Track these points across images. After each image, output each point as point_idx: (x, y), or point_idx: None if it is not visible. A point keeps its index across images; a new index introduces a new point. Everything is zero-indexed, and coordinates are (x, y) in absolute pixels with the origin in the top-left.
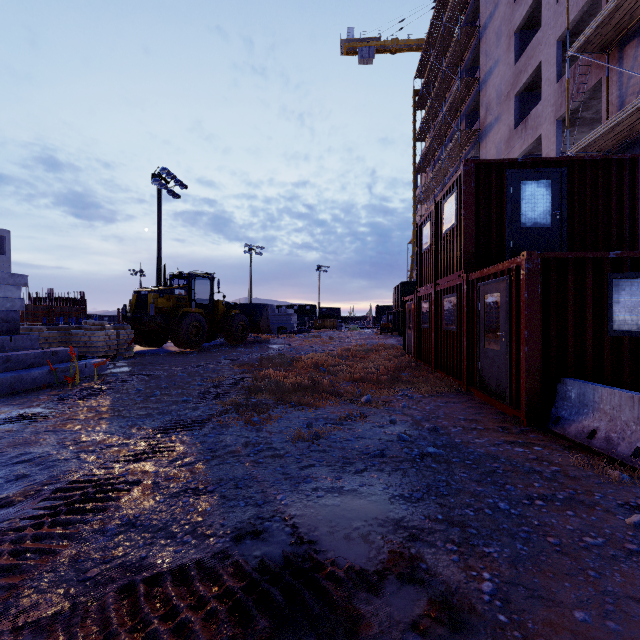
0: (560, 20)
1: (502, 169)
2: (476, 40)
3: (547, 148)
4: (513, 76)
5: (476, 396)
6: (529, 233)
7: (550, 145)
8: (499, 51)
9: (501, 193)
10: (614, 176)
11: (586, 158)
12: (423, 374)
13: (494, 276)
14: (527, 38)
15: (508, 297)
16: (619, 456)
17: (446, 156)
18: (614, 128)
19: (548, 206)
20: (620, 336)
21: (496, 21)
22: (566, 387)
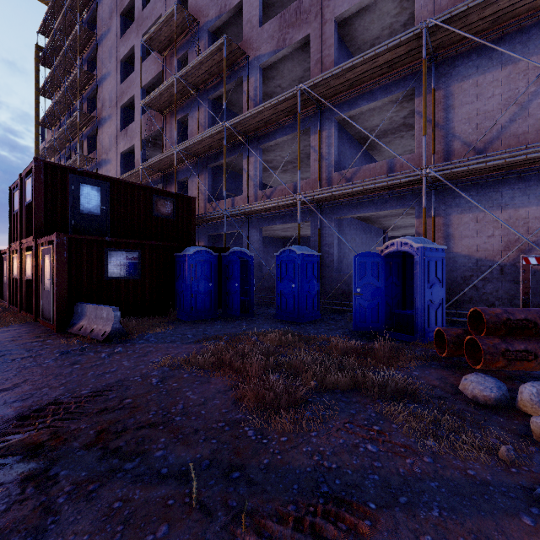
0: (144, 76)
1: (67, 172)
2: (95, 44)
3: (138, 155)
4: (119, 92)
5: (40, 323)
6: (86, 217)
7: (139, 154)
8: (111, 66)
9: (66, 188)
10: (137, 194)
11: (122, 180)
12: (4, 315)
13: (48, 243)
14: (130, 70)
15: (52, 258)
16: (86, 334)
17: (69, 126)
18: (161, 161)
19: (99, 203)
20: (112, 279)
21: (109, 41)
22: (78, 307)
